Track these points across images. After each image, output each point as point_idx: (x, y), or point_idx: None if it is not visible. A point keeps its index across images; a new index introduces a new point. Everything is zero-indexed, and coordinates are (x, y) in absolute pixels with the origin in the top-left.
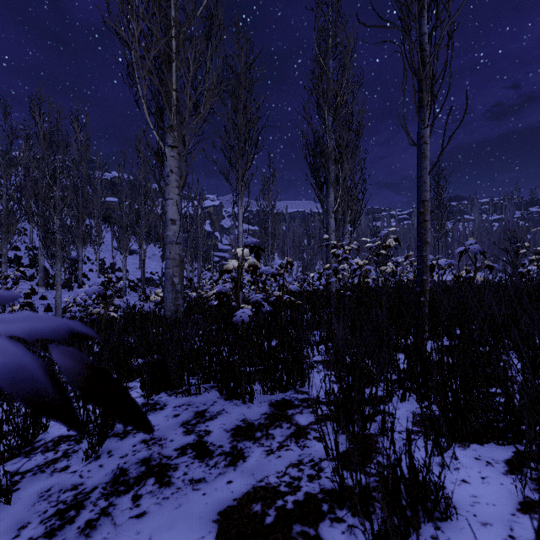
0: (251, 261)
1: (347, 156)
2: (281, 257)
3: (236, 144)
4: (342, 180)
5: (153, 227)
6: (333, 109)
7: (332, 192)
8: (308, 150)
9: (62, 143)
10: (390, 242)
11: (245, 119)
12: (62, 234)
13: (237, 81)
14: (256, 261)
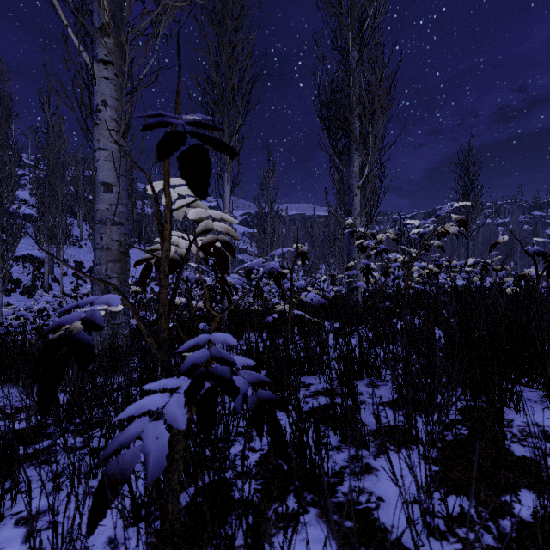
0: (207, 224)
1: (380, 103)
2: (281, 261)
3: (220, 92)
4: (373, 140)
5: (143, 228)
6: (359, 39)
7: (356, 159)
8: (321, 104)
9: (1, 109)
10: (447, 227)
11: (233, 57)
12: (4, 226)
13: (221, 1)
14: (224, 226)
